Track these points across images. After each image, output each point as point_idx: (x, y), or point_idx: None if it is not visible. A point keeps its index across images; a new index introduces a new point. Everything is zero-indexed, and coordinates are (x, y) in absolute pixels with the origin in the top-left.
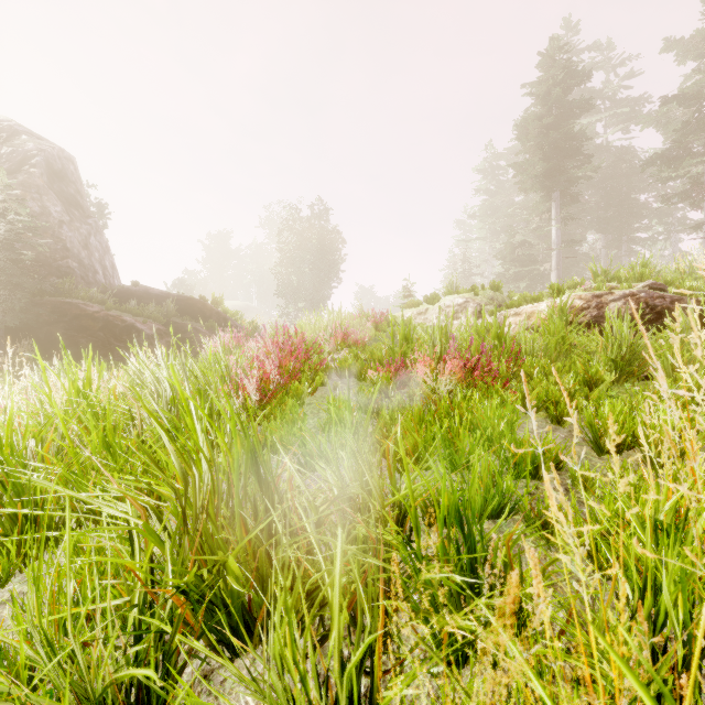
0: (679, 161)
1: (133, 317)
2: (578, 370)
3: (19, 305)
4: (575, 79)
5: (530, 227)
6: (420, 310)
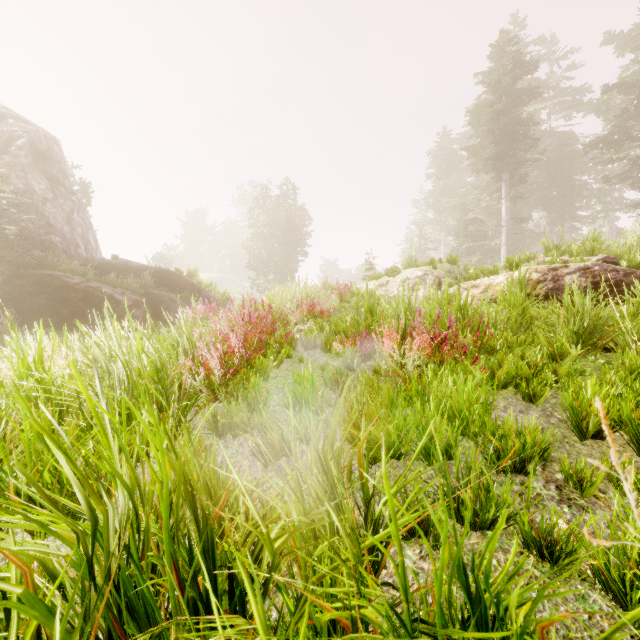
0: (619, 144)
1: (112, 289)
2: (541, 343)
3: (2, 277)
4: (523, 69)
5: (481, 206)
6: (381, 282)
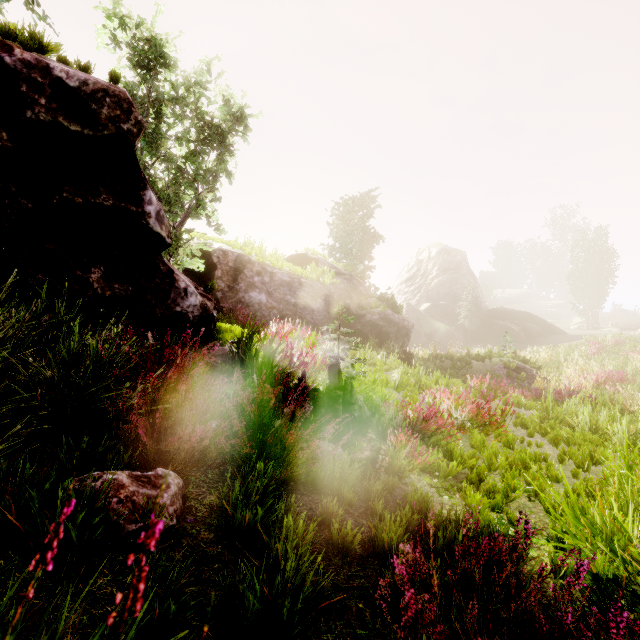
0: None
1: (509, 324)
2: None
3: (477, 323)
4: None
5: None
6: None
